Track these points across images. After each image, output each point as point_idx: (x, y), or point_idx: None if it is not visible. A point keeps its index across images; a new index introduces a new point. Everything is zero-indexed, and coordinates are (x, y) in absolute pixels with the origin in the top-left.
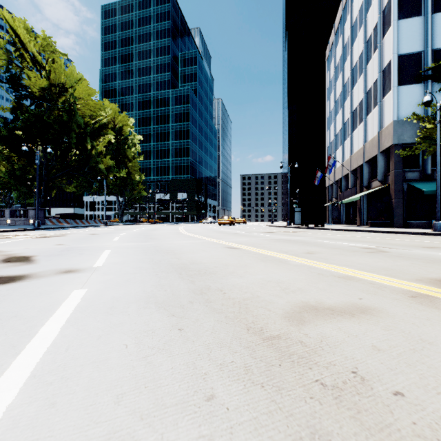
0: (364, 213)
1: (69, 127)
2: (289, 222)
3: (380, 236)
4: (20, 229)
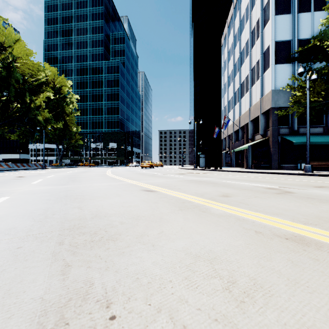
0: (249, 159)
1: (8, 82)
2: (196, 166)
3: (268, 176)
4: None
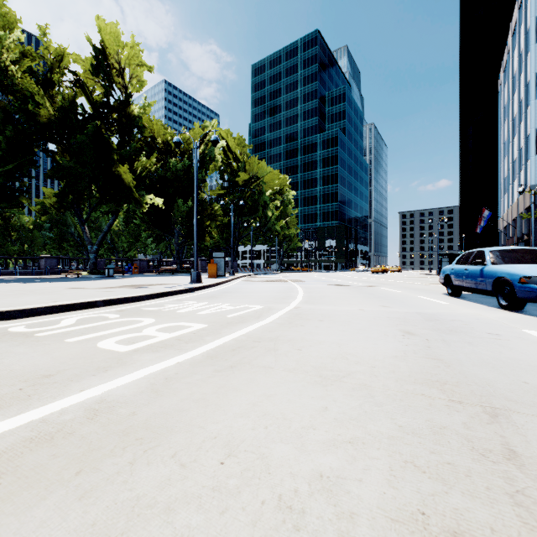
0: None
1: (257, 202)
2: (438, 271)
3: None
4: (253, 274)
